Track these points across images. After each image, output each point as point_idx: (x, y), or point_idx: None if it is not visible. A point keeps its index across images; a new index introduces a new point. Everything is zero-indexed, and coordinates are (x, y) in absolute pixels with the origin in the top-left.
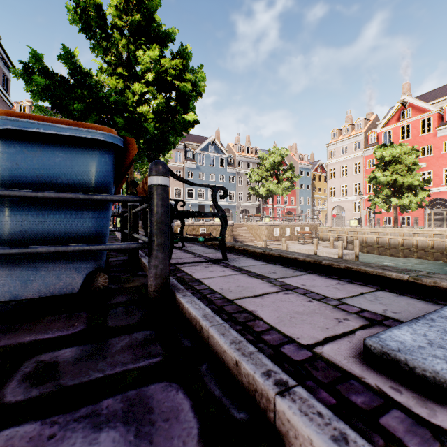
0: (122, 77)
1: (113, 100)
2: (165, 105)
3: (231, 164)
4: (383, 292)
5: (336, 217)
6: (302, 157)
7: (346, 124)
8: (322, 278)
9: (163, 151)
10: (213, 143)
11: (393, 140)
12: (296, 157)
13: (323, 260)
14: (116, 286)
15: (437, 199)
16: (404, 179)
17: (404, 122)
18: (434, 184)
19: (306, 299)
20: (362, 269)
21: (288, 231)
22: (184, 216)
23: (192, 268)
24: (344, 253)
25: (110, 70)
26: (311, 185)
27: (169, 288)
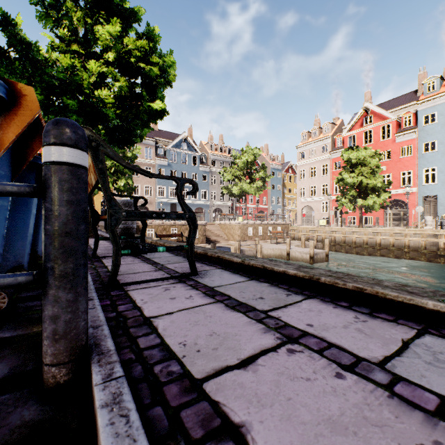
0: (78, 57)
1: (63, 77)
2: (129, 90)
3: (204, 162)
4: (431, 337)
5: (305, 217)
6: (273, 158)
7: (314, 127)
8: (329, 307)
9: (129, 144)
10: (185, 140)
11: (357, 144)
12: (268, 158)
13: (321, 277)
14: (14, 332)
15: (394, 200)
16: (369, 181)
17: (366, 128)
18: (393, 186)
19: (331, 370)
20: (379, 292)
21: (261, 231)
22: (136, 217)
23: (146, 292)
24: (316, 253)
25: (63, 47)
26: (282, 185)
27: (87, 351)
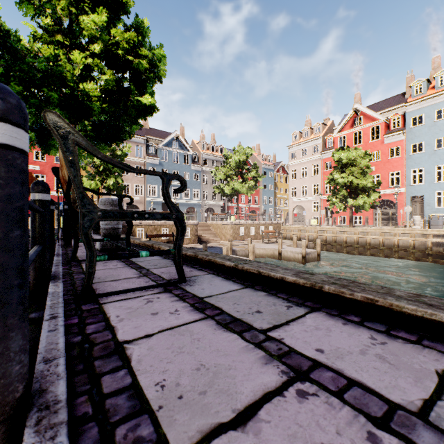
0: (63, 48)
1: (43, 68)
2: (116, 84)
3: (196, 161)
4: None
5: (297, 216)
6: (265, 158)
7: (306, 128)
8: (338, 323)
9: (117, 141)
10: (177, 139)
11: (347, 144)
12: (260, 157)
13: (324, 285)
14: None
15: (383, 200)
16: (359, 181)
17: (356, 129)
18: (382, 186)
19: (360, 427)
20: (394, 304)
21: (253, 230)
22: (114, 218)
23: (124, 306)
24: (307, 252)
25: (46, 38)
26: (274, 185)
27: (27, 402)
